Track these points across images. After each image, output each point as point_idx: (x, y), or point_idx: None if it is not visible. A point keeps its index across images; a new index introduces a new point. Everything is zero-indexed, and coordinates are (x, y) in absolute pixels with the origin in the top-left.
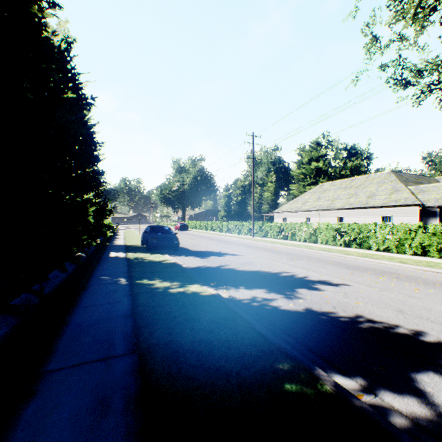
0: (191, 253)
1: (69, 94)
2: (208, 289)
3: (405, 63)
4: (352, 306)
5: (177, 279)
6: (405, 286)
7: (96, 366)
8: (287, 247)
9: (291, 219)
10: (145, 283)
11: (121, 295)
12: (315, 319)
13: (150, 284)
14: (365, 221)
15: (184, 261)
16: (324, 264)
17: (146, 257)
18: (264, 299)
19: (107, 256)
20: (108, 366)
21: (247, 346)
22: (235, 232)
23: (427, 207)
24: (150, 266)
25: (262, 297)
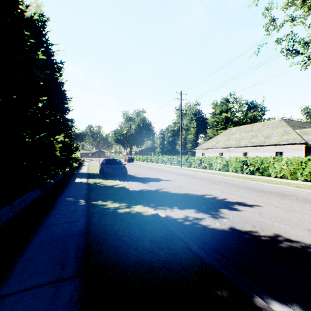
0: (136, 179)
1: (40, 56)
2: (149, 209)
3: (295, 37)
4: (268, 226)
5: (124, 200)
6: (306, 207)
7: (45, 290)
8: (207, 175)
9: (208, 154)
10: (99, 204)
11: (79, 214)
12: (240, 238)
13: (103, 205)
14: (263, 155)
15: (131, 185)
16: (237, 188)
17: (102, 182)
18: (195, 218)
19: (73, 181)
20: (56, 290)
21: (185, 268)
22: (167, 163)
23: (310, 145)
24: (105, 190)
25: (192, 216)
